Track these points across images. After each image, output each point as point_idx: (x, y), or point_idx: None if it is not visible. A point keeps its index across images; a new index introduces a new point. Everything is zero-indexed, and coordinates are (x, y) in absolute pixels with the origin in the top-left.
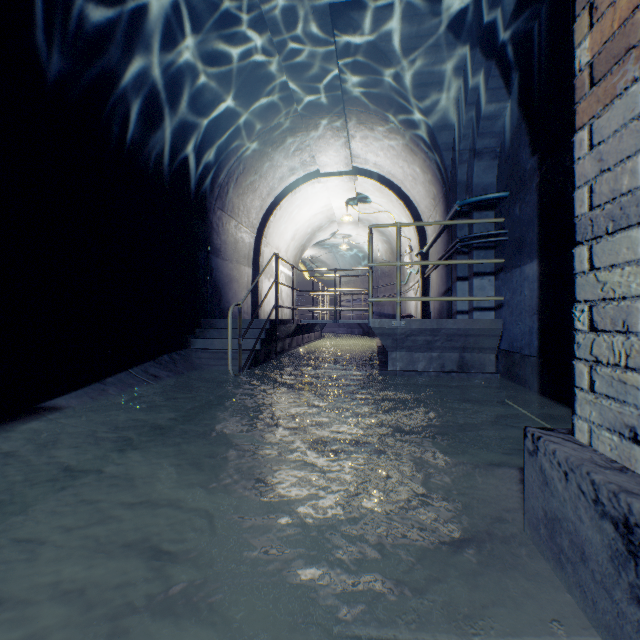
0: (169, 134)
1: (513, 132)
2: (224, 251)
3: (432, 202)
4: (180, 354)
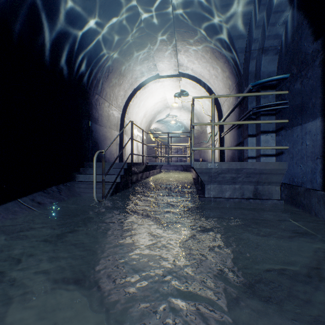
0: (56, 36)
1: (294, 31)
2: (100, 120)
3: (227, 90)
4: (66, 185)
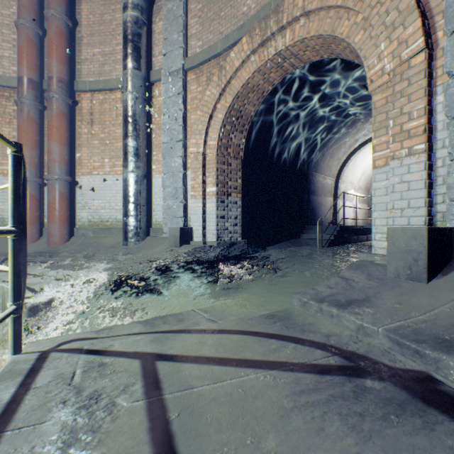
0: (292, 151)
1: None
2: (316, 191)
3: None
4: (296, 240)
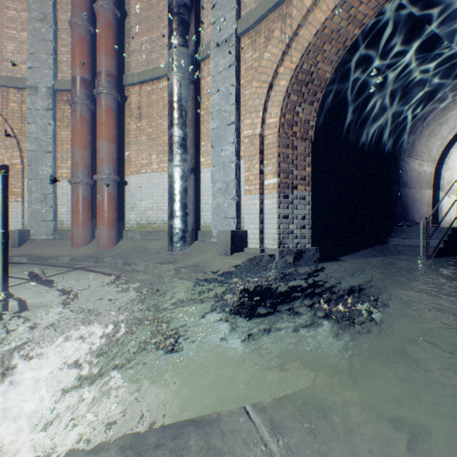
0: (378, 129)
1: None
2: (409, 183)
3: None
4: (383, 246)
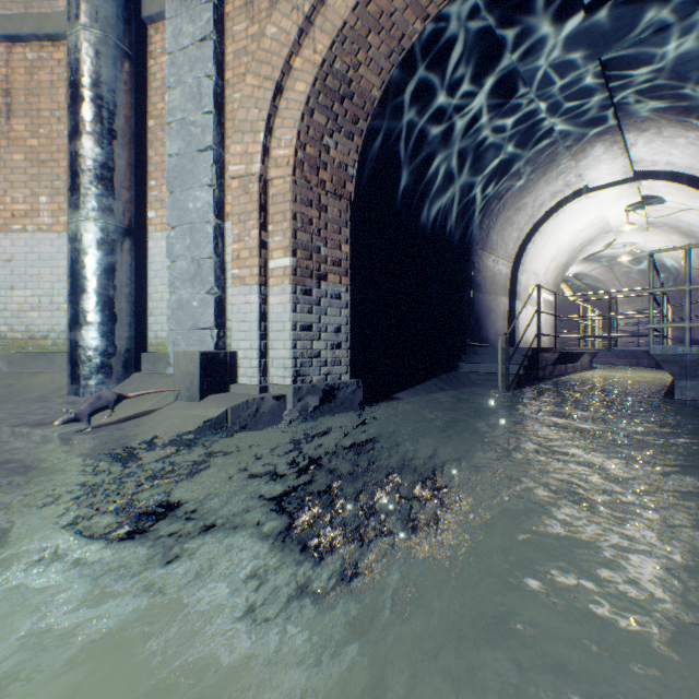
0: (446, 203)
1: None
2: (483, 286)
3: None
4: (453, 375)
